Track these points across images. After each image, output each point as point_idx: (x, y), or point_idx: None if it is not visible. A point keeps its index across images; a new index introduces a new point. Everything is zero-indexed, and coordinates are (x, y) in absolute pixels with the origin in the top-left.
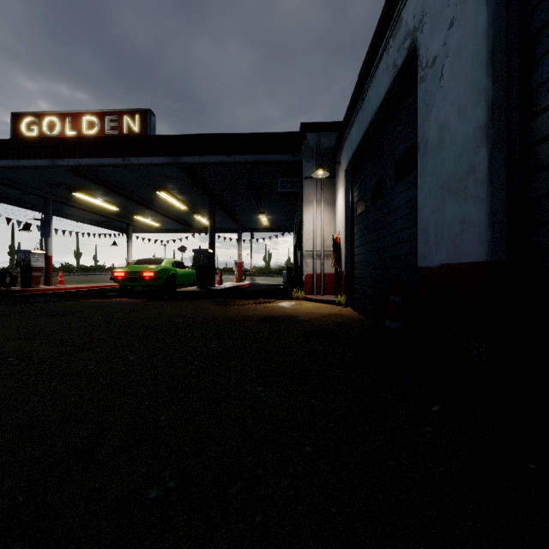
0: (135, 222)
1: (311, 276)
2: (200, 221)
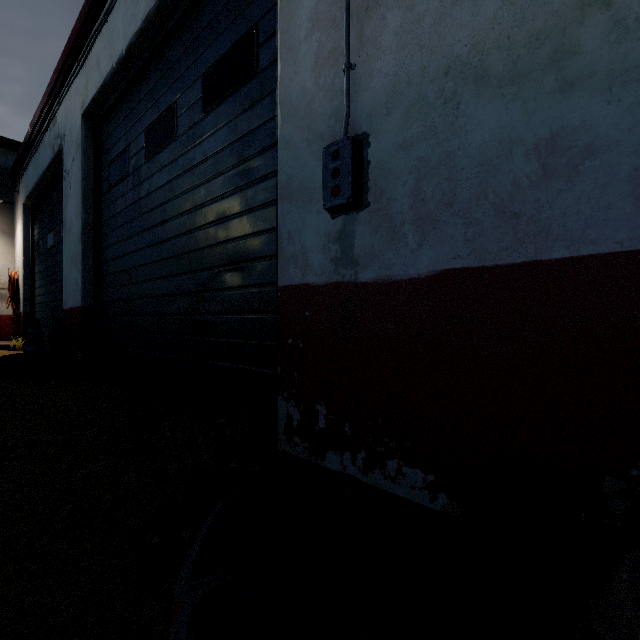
0: None
1: None
2: None
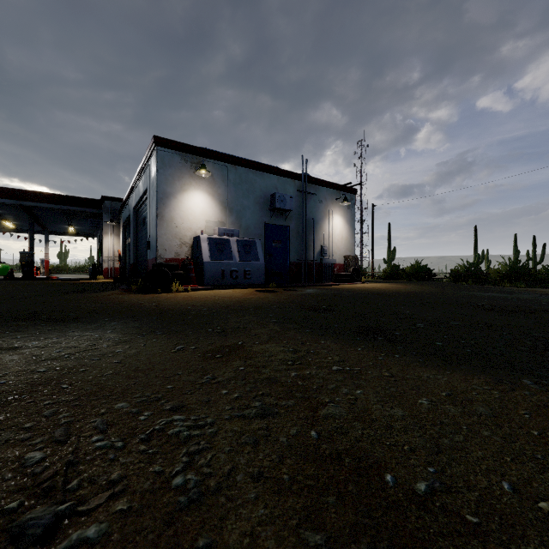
0: None
1: (108, 269)
2: (2, 223)
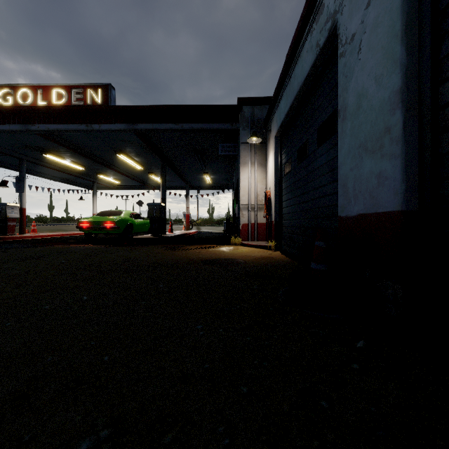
0: (99, 180)
1: (247, 225)
2: (154, 180)
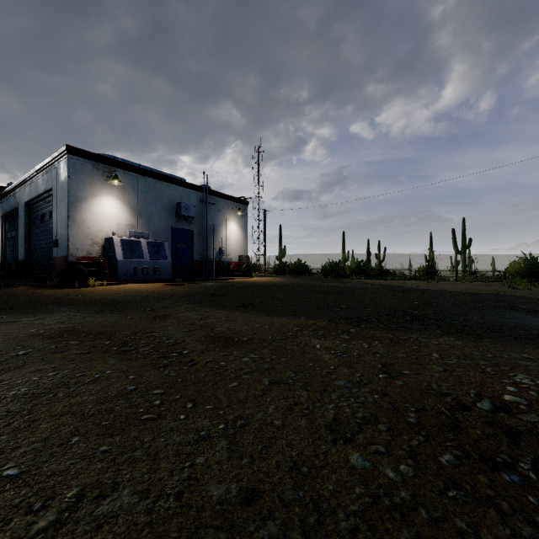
0: None
1: None
2: None
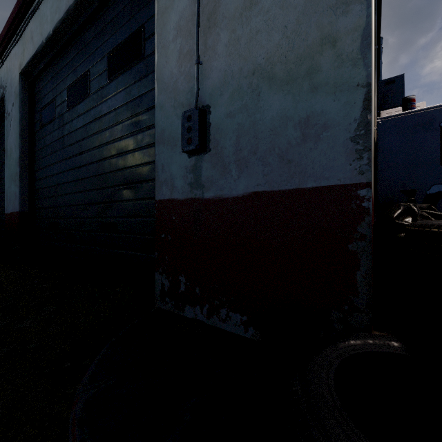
0: None
1: None
2: None
